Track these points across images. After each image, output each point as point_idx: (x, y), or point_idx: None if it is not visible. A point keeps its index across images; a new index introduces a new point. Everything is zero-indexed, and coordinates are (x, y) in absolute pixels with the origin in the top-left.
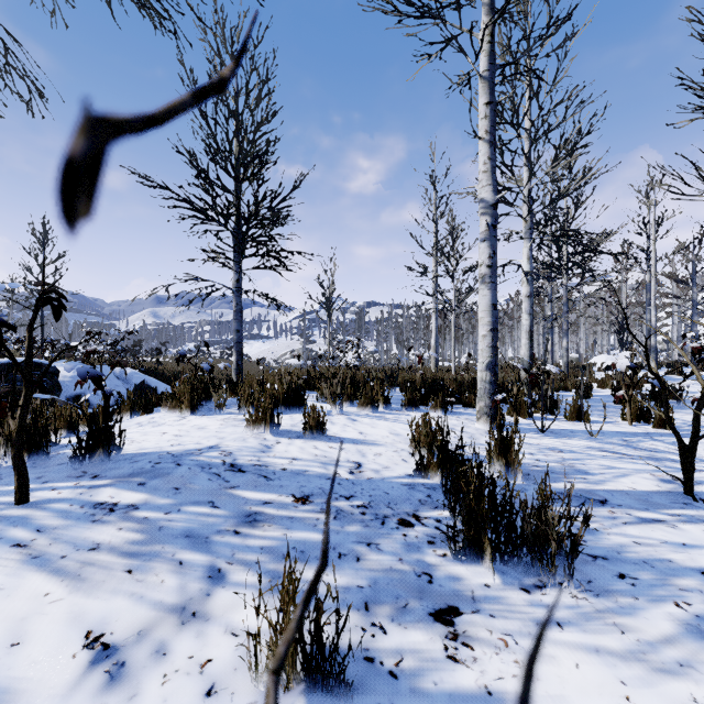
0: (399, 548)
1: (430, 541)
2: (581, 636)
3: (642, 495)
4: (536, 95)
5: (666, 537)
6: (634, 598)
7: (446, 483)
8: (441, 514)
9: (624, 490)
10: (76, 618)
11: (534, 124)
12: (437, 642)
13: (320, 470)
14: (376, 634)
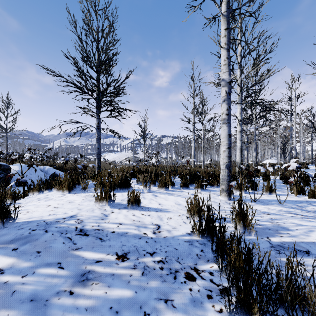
0: (188, 304)
1: (209, 295)
2: None
3: None
4: (244, 34)
5: None
6: None
7: (213, 243)
8: (212, 267)
9: (315, 242)
10: None
11: (243, 48)
12: None
13: (135, 231)
14: None
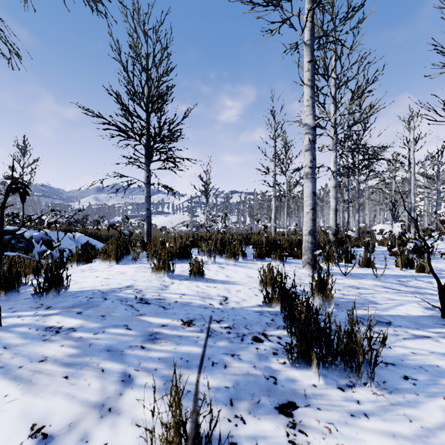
0: (253, 358)
1: (274, 353)
2: (382, 424)
3: (414, 318)
4: (339, 58)
5: (432, 348)
6: (416, 395)
7: (284, 311)
8: (281, 332)
9: (401, 315)
10: (25, 414)
11: (338, 77)
12: (281, 430)
13: (200, 302)
14: (238, 424)
